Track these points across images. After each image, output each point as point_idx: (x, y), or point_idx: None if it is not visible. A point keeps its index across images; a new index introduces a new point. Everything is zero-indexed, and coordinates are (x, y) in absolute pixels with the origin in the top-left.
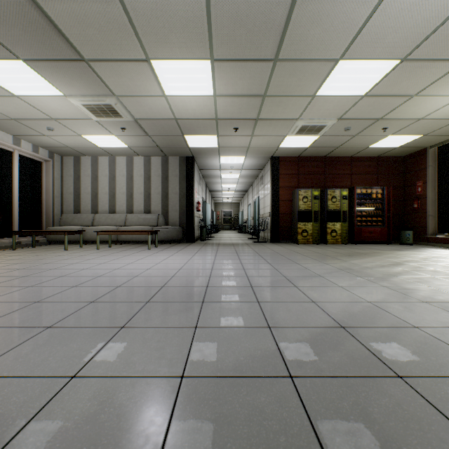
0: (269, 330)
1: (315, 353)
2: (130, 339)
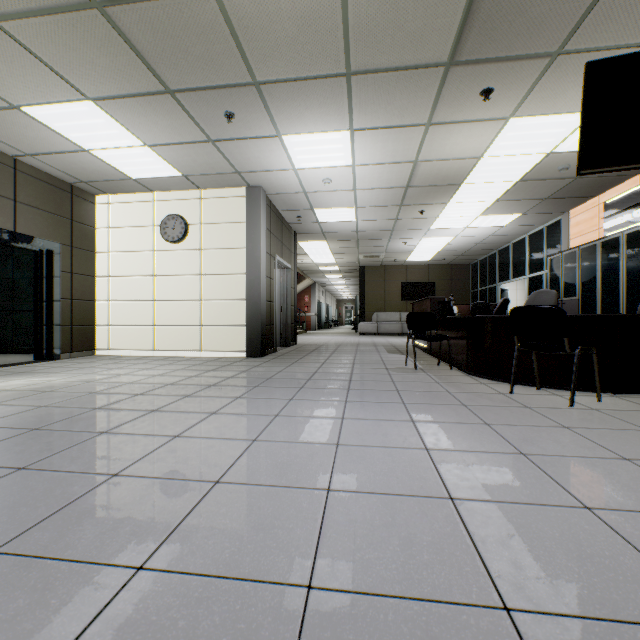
0: (247, 370)
1: (241, 367)
2: (309, 370)
